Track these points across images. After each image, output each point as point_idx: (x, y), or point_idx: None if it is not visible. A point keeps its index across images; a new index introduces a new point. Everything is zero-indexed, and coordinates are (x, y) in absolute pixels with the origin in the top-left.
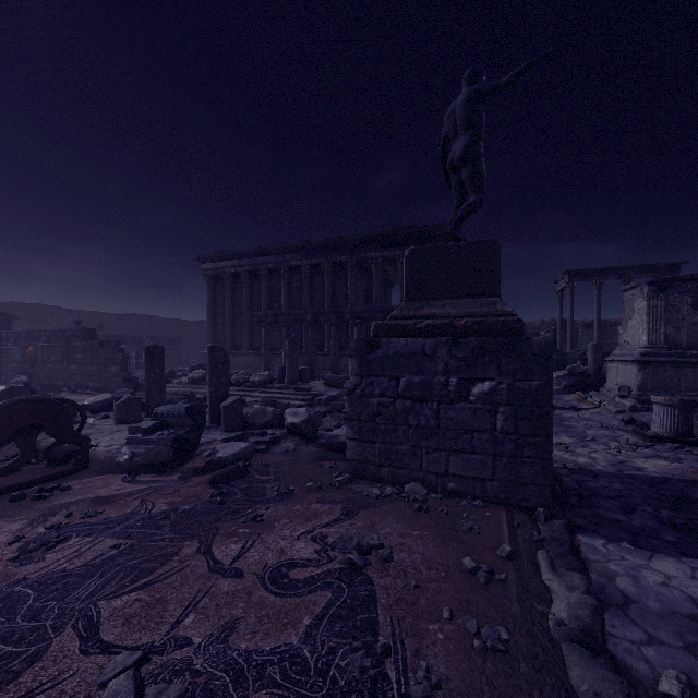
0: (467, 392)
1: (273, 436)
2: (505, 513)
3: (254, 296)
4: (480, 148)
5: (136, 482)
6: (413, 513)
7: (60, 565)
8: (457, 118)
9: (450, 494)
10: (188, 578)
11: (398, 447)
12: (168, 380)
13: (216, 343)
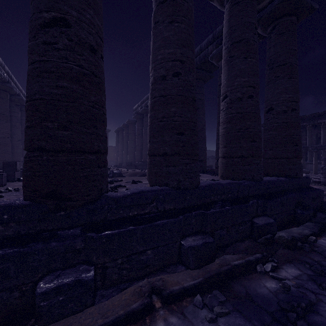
0: None
1: None
2: None
3: None
4: None
5: None
6: None
7: None
8: None
9: None
10: None
11: None
12: None
13: None
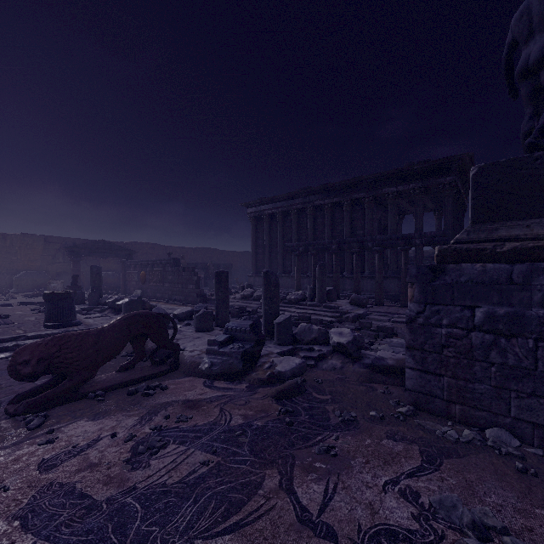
0: None
1: (320, 353)
2: None
3: (286, 231)
4: None
5: (214, 388)
6: (517, 474)
7: (161, 477)
8: (534, 15)
9: None
10: (277, 527)
11: (474, 385)
12: None
13: (258, 267)
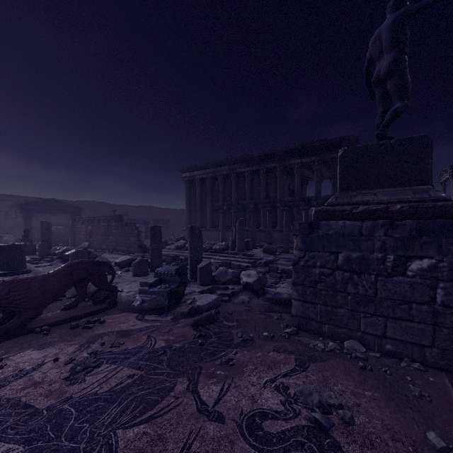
0: (404, 267)
1: (233, 291)
2: (448, 379)
3: (214, 192)
4: (405, 62)
5: (145, 320)
6: (359, 370)
7: (94, 388)
8: (383, 40)
9: (387, 354)
10: (181, 416)
11: (337, 310)
12: (163, 246)
13: (191, 223)
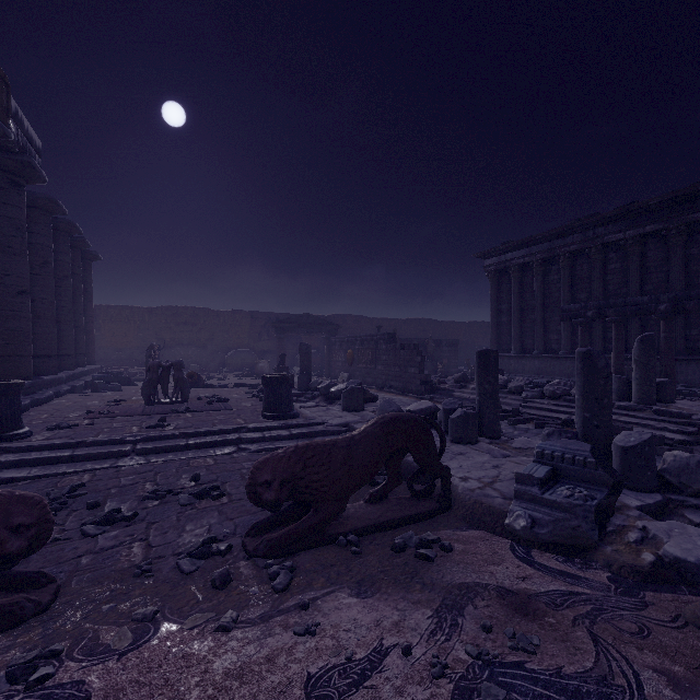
0: None
1: None
2: None
3: (549, 287)
4: None
5: (541, 568)
6: None
7: None
8: None
9: None
10: None
11: None
12: (463, 384)
13: (500, 344)
